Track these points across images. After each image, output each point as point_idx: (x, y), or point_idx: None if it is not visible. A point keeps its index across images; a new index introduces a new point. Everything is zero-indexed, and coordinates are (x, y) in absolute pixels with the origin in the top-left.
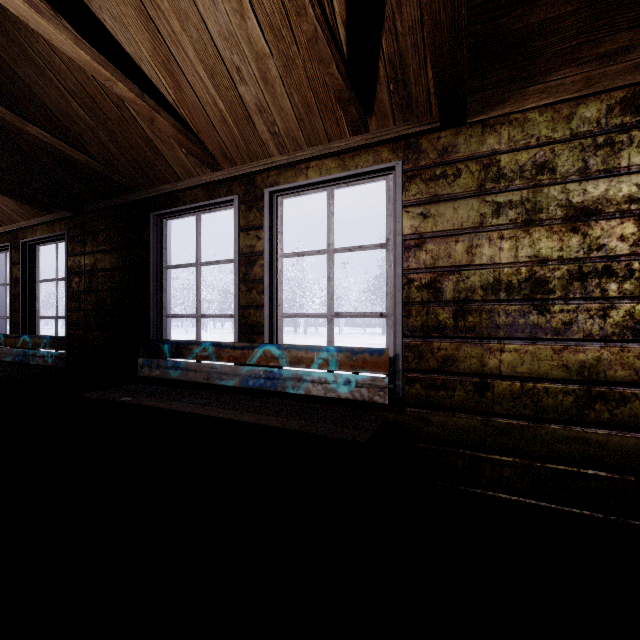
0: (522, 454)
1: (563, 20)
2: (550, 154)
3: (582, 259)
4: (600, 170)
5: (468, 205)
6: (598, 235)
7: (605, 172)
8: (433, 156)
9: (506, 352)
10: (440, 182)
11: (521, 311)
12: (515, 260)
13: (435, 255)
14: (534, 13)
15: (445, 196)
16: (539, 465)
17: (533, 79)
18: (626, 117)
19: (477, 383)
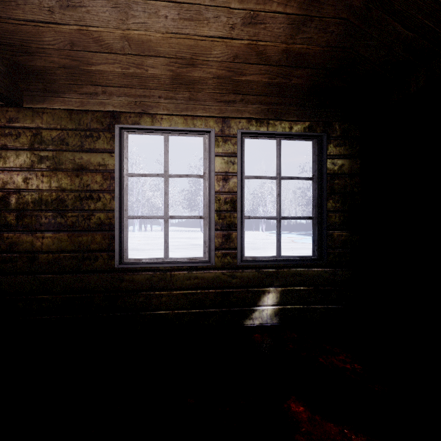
0: (53, 292)
1: (56, 70)
2: (67, 135)
3: (81, 190)
4: (88, 148)
5: (25, 154)
6: (87, 179)
7: (90, 149)
8: (4, 121)
9: (45, 238)
10: (8, 138)
11: (53, 216)
12: (50, 188)
13: (5, 181)
14: (37, 61)
15: (11, 147)
16: (61, 296)
17: (58, 94)
18: (98, 125)
19: (30, 256)
